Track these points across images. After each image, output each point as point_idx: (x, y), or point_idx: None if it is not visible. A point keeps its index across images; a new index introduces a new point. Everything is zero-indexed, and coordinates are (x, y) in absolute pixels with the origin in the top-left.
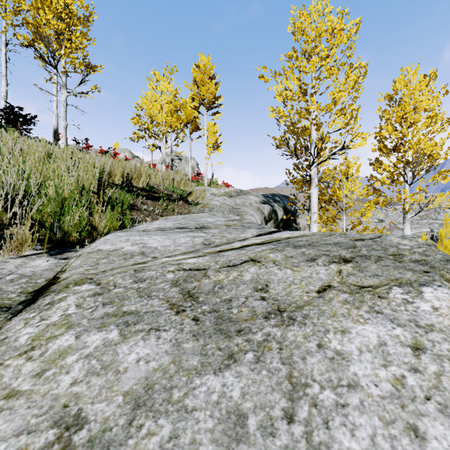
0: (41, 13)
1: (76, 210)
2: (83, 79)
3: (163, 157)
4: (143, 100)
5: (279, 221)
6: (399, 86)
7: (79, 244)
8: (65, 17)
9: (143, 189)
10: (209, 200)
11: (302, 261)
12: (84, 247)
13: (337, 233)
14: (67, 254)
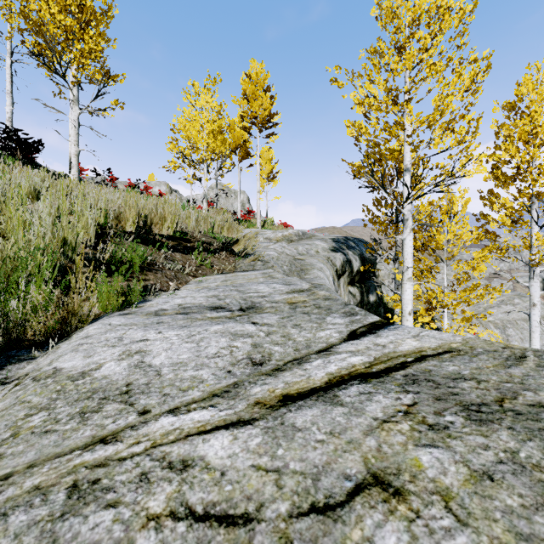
0: (44, 4)
1: (34, 287)
2: (99, 91)
3: (204, 192)
4: (179, 119)
5: (354, 274)
6: (522, 91)
7: (44, 340)
8: (75, 11)
9: (171, 237)
10: (262, 248)
11: (534, 505)
12: (48, 349)
13: (529, 352)
14: (8, 370)
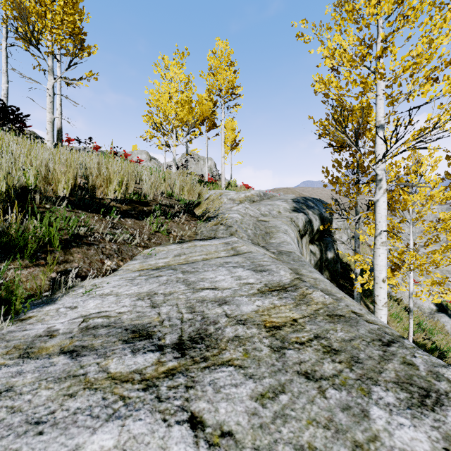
0: None
1: None
2: (71, 60)
3: (173, 156)
4: (150, 91)
5: (314, 233)
6: None
7: None
8: None
9: (127, 200)
10: (225, 210)
11: None
12: None
13: None
14: None
